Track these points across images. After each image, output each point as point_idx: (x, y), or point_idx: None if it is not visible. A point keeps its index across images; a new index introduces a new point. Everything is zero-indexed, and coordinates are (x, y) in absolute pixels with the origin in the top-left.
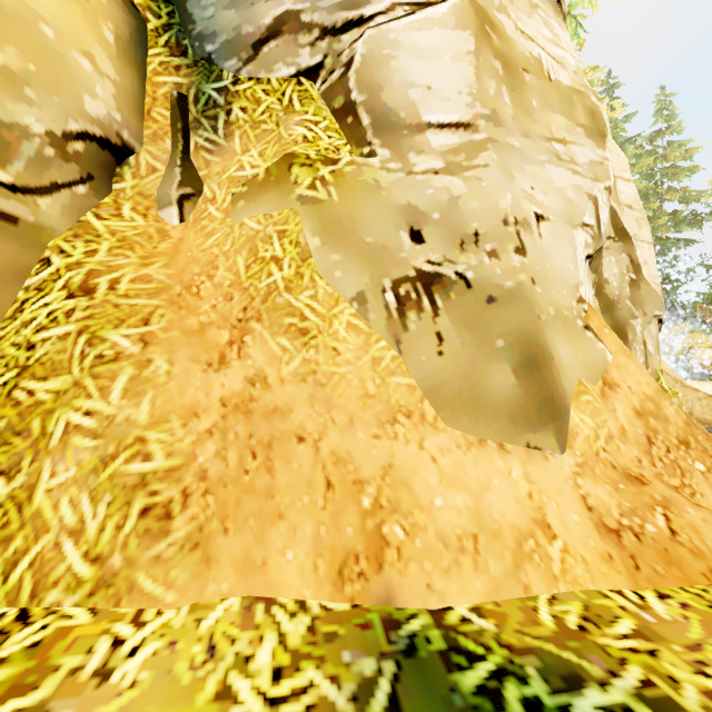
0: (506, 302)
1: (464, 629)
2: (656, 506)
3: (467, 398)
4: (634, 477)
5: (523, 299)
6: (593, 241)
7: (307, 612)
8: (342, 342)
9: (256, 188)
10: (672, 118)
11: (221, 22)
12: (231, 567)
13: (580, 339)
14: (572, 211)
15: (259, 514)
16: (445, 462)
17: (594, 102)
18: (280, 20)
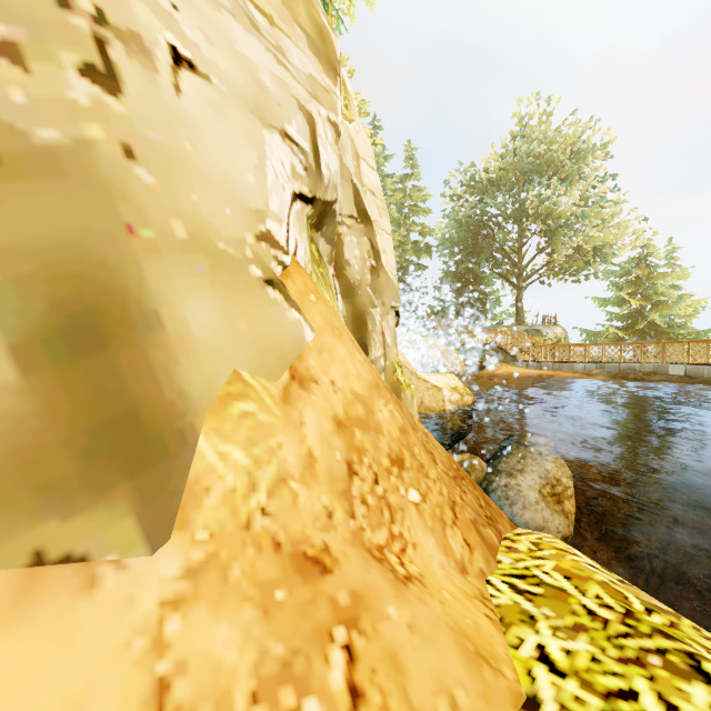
0: (31, 173)
1: None
2: (337, 627)
3: None
4: (311, 560)
5: (87, 180)
6: (308, 176)
7: None
8: None
9: None
10: (415, 167)
11: None
12: None
13: (250, 298)
14: (265, 103)
15: None
16: None
17: (325, 24)
18: None
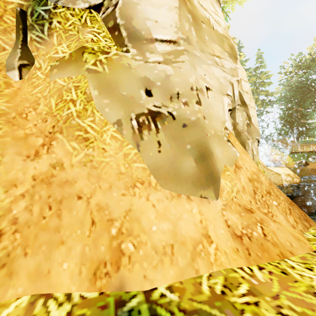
0: (192, 127)
1: (161, 301)
2: (258, 223)
3: (172, 174)
4: (248, 210)
5: (199, 126)
6: (231, 103)
7: (70, 301)
8: (107, 145)
9: (64, 63)
10: (262, 62)
11: None
12: (26, 277)
13: (225, 146)
14: (222, 88)
15: (49, 242)
16: (159, 206)
17: (232, 43)
18: None
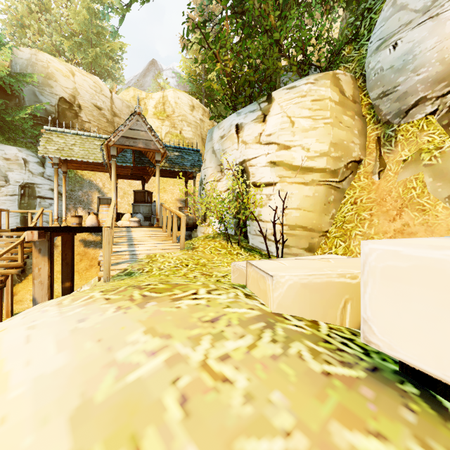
0: None
1: None
2: None
3: None
4: None
5: None
6: None
7: None
8: (439, 213)
9: (406, 164)
10: None
11: (393, 108)
12: None
13: None
14: None
15: None
16: None
17: None
18: (417, 101)
